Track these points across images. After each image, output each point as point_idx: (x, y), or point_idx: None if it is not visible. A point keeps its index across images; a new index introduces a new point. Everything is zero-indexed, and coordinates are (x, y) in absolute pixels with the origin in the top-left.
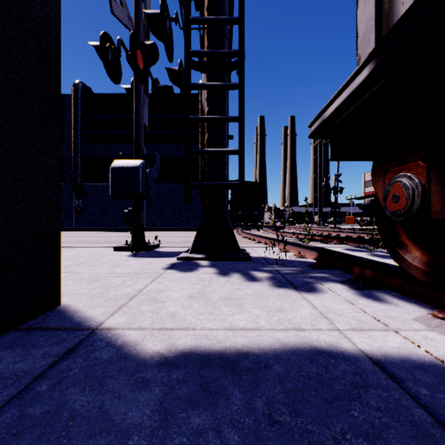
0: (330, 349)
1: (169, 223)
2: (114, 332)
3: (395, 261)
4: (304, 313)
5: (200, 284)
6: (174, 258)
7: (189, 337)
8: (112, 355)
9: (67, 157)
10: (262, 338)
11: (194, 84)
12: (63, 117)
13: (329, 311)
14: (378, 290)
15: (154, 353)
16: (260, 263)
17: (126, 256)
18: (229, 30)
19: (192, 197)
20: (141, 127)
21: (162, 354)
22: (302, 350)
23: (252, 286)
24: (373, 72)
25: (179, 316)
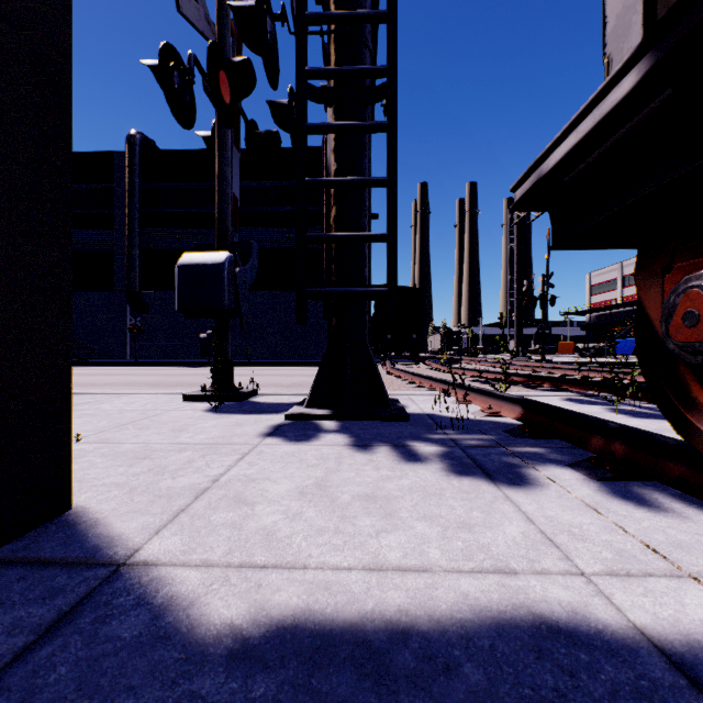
0: (574, 623)
1: (276, 353)
2: (155, 573)
3: (681, 434)
4: (510, 532)
5: (321, 467)
6: (280, 415)
7: (294, 587)
8: (142, 631)
9: (117, 250)
10: (435, 593)
11: (312, 125)
12: (112, 187)
13: (558, 528)
14: (641, 482)
15: (223, 627)
16: (424, 426)
17: (201, 411)
18: (372, 43)
19: (313, 312)
20: (228, 199)
21: (238, 631)
22: (516, 624)
23: (411, 471)
24: (650, 76)
25: (278, 537)
